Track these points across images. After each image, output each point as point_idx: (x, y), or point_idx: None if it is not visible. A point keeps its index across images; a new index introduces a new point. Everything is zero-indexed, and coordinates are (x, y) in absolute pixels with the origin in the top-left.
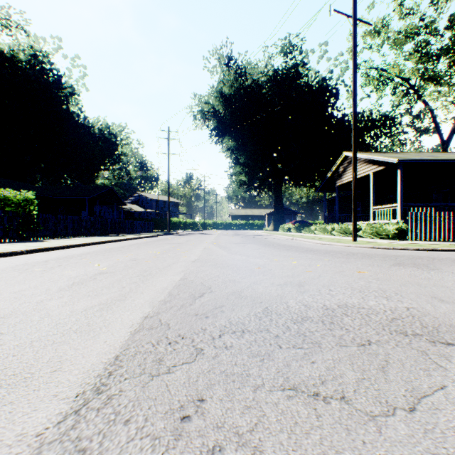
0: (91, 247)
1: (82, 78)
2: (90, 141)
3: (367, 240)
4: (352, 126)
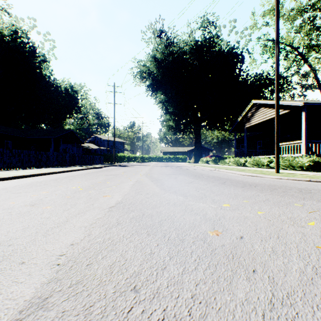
0: (24, 180)
1: (51, 49)
2: (58, 97)
3: (286, 172)
4: (275, 66)
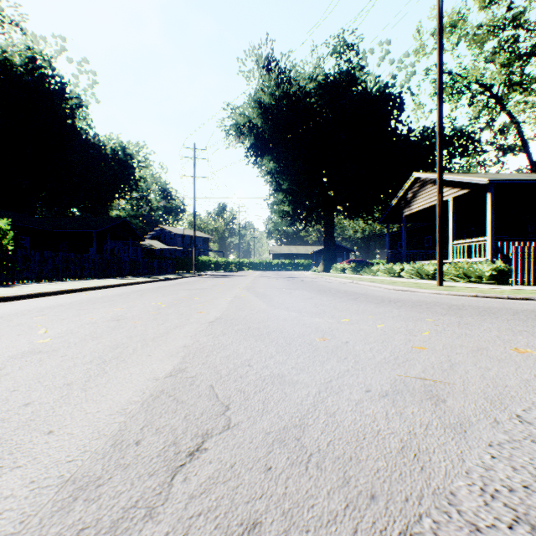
0: (75, 295)
1: (91, 87)
2: (101, 164)
3: (455, 285)
4: (437, 129)
